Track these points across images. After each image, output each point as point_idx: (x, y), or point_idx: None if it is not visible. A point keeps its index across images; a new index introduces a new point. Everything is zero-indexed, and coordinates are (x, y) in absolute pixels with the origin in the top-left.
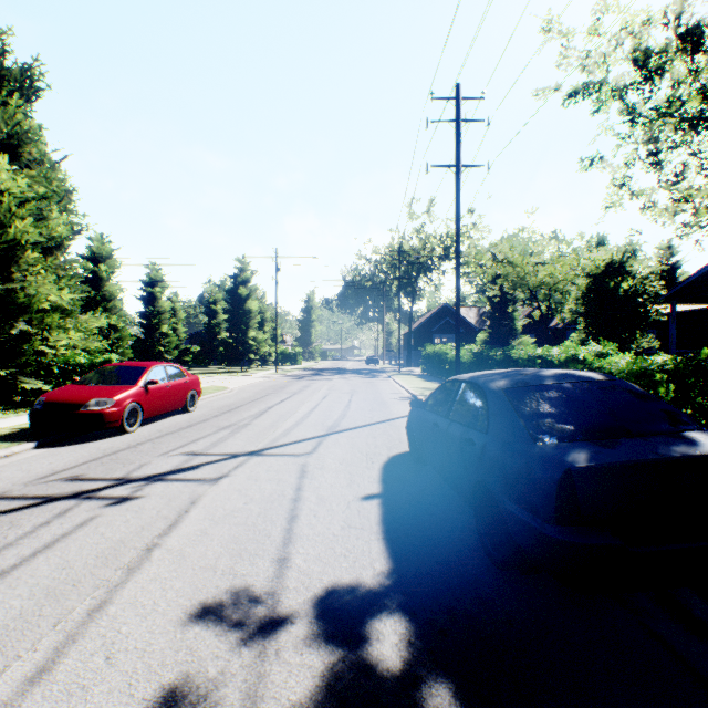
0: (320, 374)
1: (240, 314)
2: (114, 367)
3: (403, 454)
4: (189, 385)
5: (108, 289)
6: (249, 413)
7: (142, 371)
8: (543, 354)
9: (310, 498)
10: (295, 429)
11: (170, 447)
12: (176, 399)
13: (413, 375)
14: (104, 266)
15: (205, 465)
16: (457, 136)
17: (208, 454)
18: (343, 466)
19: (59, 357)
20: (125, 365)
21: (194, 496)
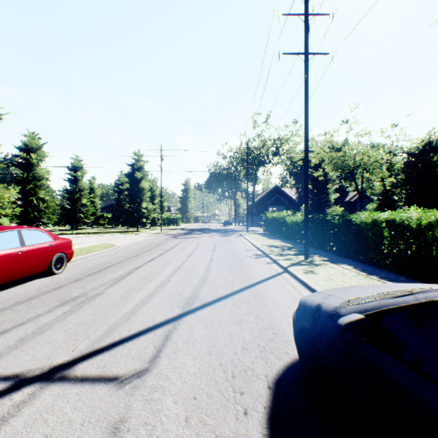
0: (191, 233)
1: (136, 191)
2: None
3: (289, 372)
4: (54, 248)
5: (38, 171)
6: (112, 275)
7: None
8: (393, 218)
9: None
10: (147, 305)
11: None
12: (33, 264)
13: (257, 234)
14: (35, 155)
15: None
16: (306, 26)
17: None
18: (190, 434)
19: None
20: None
21: None
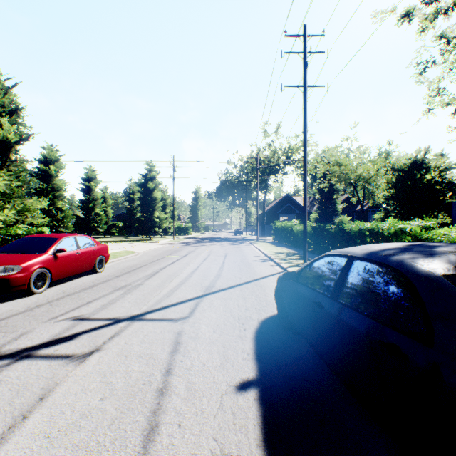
0: (203, 241)
1: (149, 201)
2: (31, 238)
3: (271, 318)
4: (97, 252)
5: (56, 182)
6: (144, 273)
7: (53, 241)
8: (373, 227)
9: (178, 388)
10: (178, 290)
11: (63, 310)
12: (85, 263)
13: (267, 242)
14: (53, 166)
15: (83, 333)
16: (304, 63)
17: (93, 318)
18: (216, 335)
19: (2, 230)
20: (40, 236)
21: (48, 385)
